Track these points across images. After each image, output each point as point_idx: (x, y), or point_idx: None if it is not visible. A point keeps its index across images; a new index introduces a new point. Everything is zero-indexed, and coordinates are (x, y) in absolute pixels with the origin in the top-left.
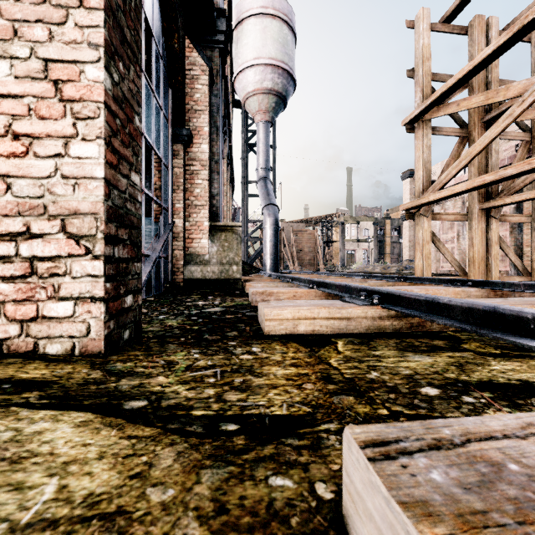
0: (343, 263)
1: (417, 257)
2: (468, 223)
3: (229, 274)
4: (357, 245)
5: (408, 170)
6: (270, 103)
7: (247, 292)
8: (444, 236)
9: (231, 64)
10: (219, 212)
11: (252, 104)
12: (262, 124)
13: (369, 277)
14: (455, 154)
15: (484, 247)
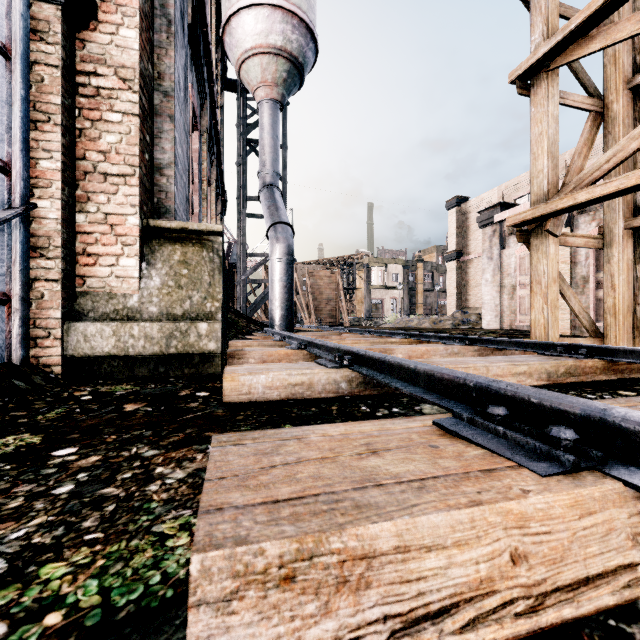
0: (369, 315)
1: (536, 305)
2: (604, 252)
3: (189, 342)
4: (384, 293)
5: (455, 198)
6: (279, 71)
7: (227, 402)
8: (522, 278)
9: (218, 11)
10: (173, 204)
11: (251, 71)
12: (268, 103)
13: (473, 341)
14: (587, 137)
15: (631, 291)
